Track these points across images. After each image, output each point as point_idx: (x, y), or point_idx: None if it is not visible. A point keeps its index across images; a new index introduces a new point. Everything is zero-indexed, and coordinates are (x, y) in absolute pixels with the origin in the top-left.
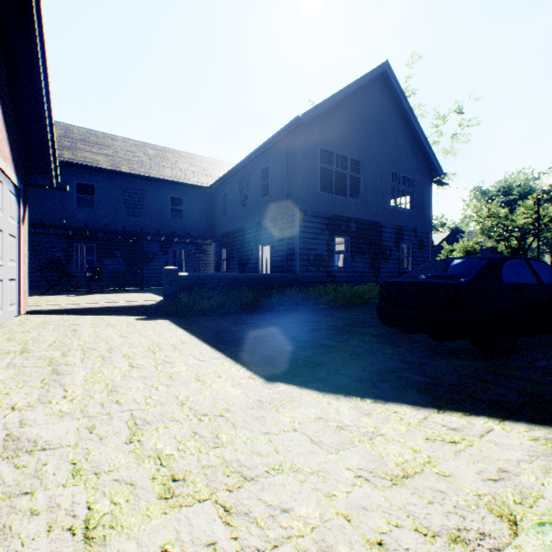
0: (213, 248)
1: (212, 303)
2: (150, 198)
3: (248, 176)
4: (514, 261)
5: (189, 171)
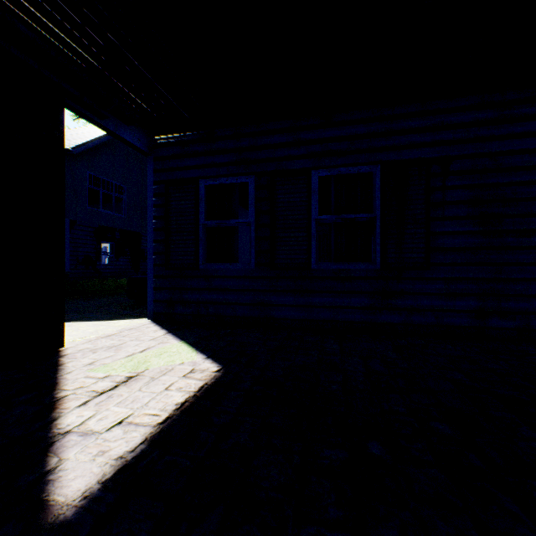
0: None
1: None
2: None
3: None
4: None
5: None
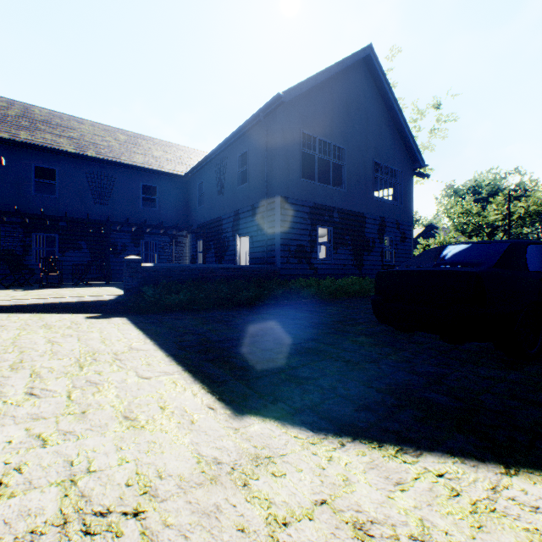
0: (189, 240)
1: (181, 297)
2: (119, 186)
3: (225, 162)
4: (535, 246)
5: (163, 158)
